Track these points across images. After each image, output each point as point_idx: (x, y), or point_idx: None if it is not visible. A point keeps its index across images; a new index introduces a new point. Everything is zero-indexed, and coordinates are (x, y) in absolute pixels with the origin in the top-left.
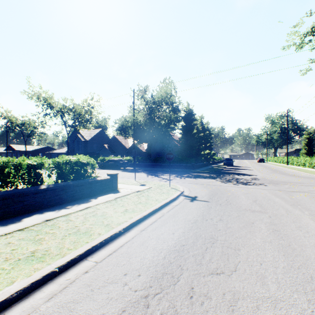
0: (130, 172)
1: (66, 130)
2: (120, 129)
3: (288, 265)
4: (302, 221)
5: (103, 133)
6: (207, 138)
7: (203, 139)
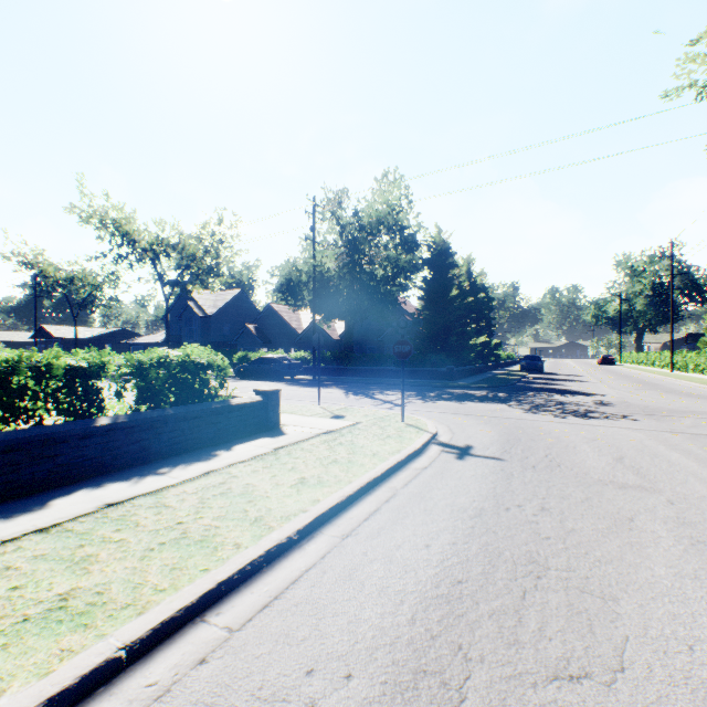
0: (307, 387)
1: (163, 293)
2: (284, 288)
3: None
4: None
5: (244, 298)
6: (481, 308)
7: (473, 310)
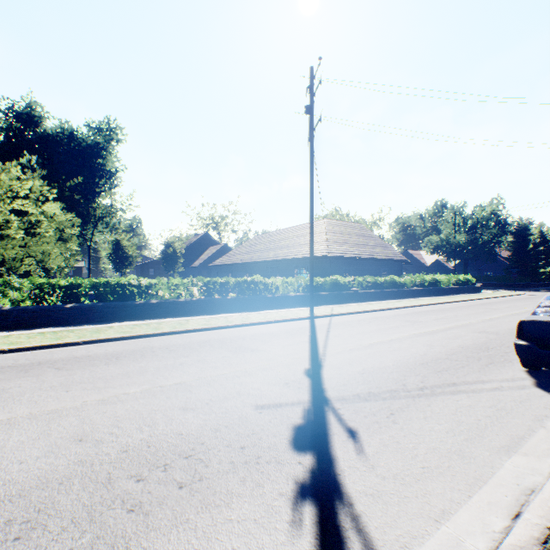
0: None
1: None
2: (434, 248)
3: None
4: None
5: None
6: None
7: (543, 252)
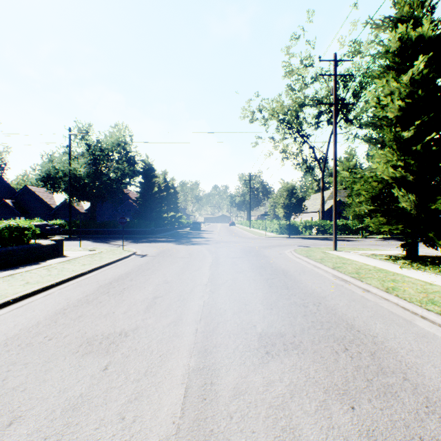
0: (67, 241)
1: None
2: (45, 179)
3: (180, 270)
4: (207, 259)
5: None
6: (173, 197)
7: (167, 198)
